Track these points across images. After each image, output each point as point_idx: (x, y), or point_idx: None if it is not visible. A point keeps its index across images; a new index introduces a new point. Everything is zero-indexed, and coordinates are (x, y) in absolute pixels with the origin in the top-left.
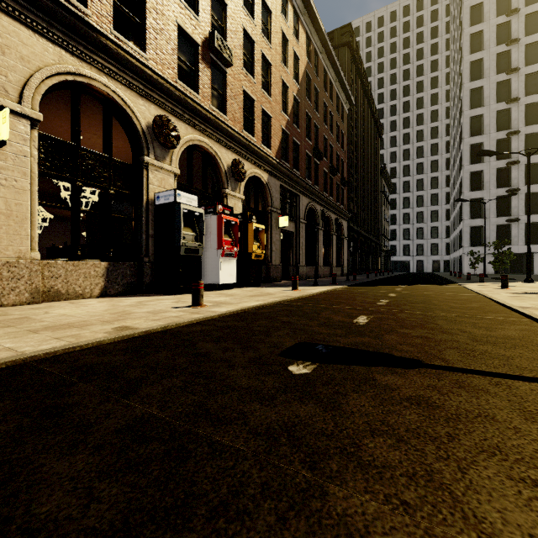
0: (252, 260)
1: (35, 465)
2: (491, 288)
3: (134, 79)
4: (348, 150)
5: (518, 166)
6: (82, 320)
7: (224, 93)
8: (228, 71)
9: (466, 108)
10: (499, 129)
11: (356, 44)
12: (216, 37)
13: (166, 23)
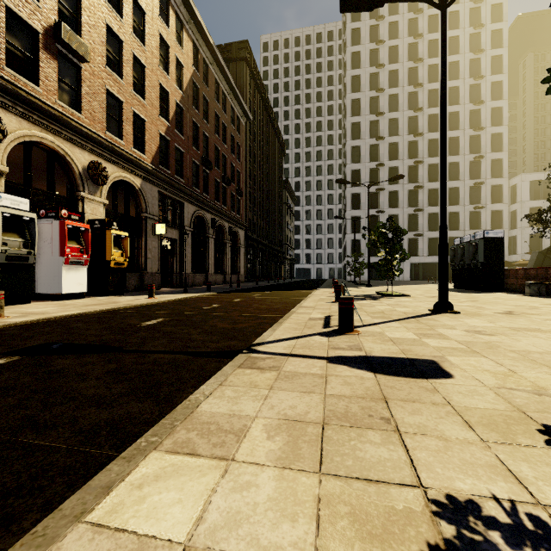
0: (111, 268)
1: None
2: (327, 292)
3: None
4: (246, 162)
5: (384, 192)
6: None
7: (79, 89)
8: (83, 66)
9: (348, 139)
10: (372, 160)
11: (254, 62)
12: (63, 28)
13: None
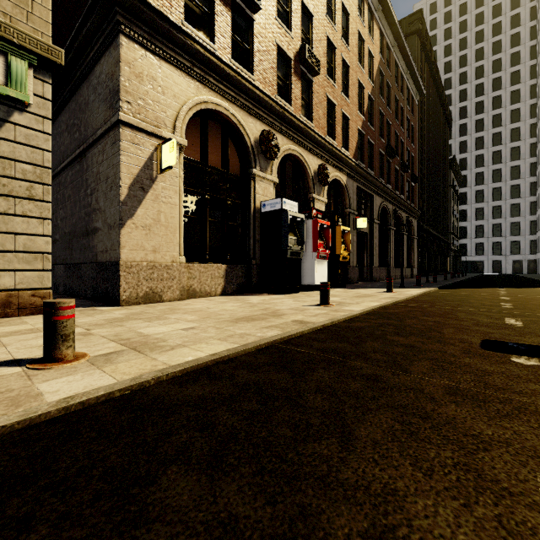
0: (339, 261)
1: (428, 408)
2: None
3: (246, 100)
4: (417, 145)
5: None
6: (252, 314)
7: (311, 102)
8: (314, 80)
9: None
10: None
11: (425, 31)
12: (307, 50)
13: (268, 44)
